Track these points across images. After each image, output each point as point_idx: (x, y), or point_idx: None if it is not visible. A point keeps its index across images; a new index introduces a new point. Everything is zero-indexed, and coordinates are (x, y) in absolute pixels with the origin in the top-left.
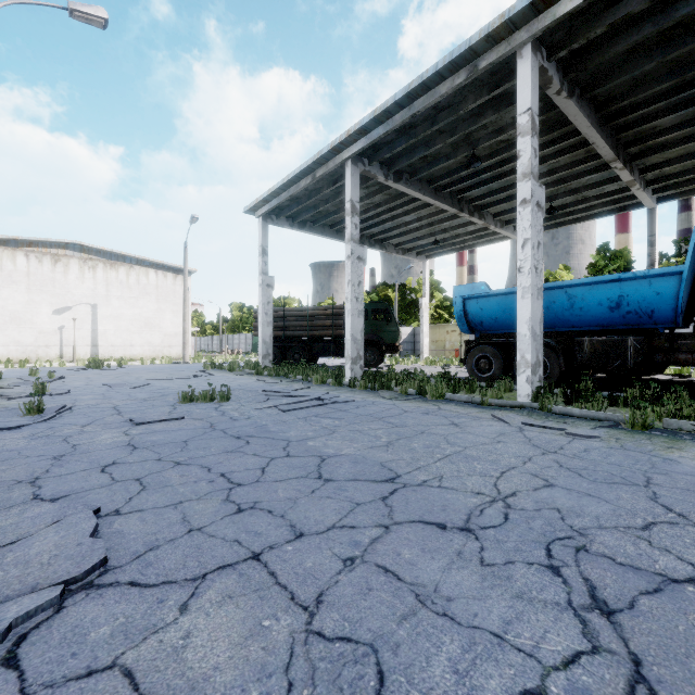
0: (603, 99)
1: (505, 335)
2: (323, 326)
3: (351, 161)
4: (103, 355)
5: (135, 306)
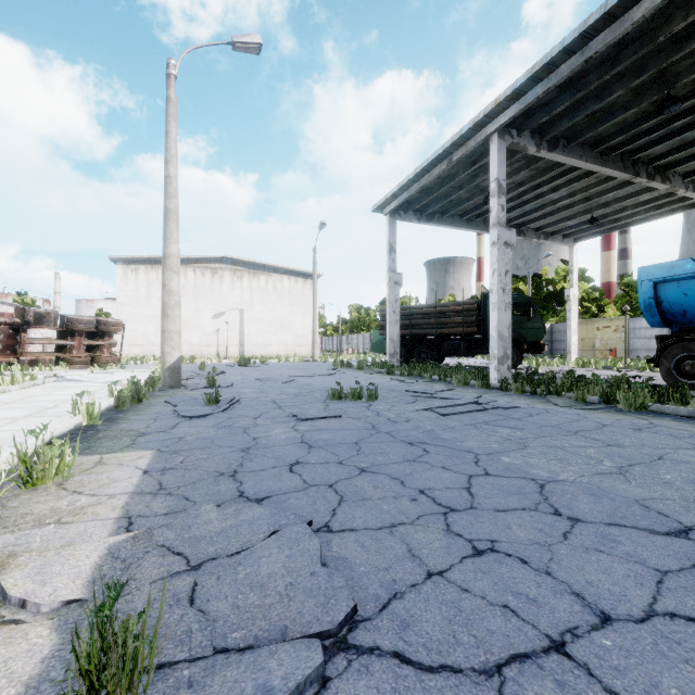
0: None
1: None
2: (452, 323)
3: (496, 134)
4: (248, 353)
5: (272, 310)
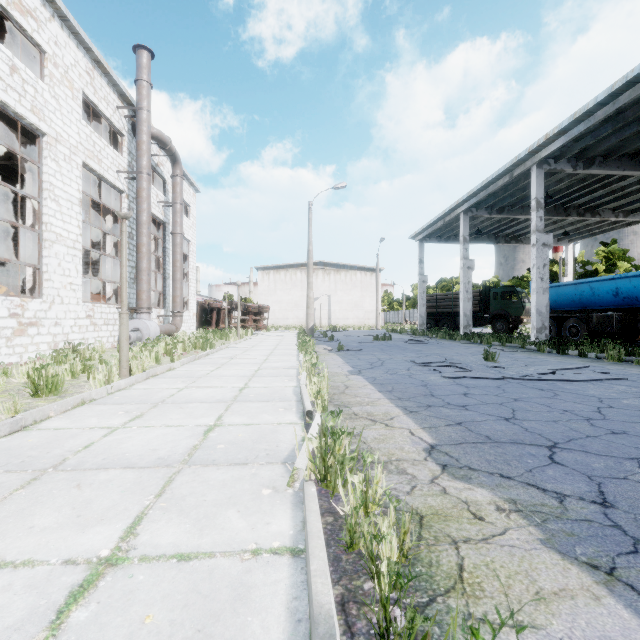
0: (634, 151)
1: (564, 311)
2: None
3: (462, 213)
4: (333, 324)
5: (349, 295)
